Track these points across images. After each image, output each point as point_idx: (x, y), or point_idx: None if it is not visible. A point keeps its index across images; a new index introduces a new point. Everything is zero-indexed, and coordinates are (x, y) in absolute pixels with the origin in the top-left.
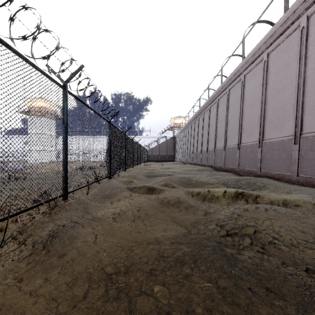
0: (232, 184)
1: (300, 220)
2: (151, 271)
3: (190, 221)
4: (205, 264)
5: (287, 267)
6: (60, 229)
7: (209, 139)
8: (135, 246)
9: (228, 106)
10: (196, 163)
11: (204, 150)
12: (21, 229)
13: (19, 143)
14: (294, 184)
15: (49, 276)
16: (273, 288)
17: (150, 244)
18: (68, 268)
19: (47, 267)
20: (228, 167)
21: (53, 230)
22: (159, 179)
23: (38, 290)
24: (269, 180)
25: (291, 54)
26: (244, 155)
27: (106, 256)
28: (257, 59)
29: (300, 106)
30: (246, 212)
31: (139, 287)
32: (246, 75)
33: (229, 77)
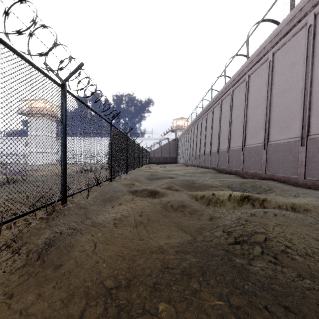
0: (237, 187)
1: (313, 226)
2: (155, 285)
3: (195, 226)
4: (215, 278)
5: (303, 281)
6: (57, 236)
7: (213, 140)
8: (137, 255)
9: (232, 107)
10: (199, 165)
11: (207, 152)
12: (16, 236)
13: (14, 145)
14: (300, 187)
15: (43, 291)
16: (292, 306)
17: (154, 253)
18: (63, 282)
19: (40, 281)
20: (232, 169)
21: (50, 238)
22: (162, 182)
23: (29, 308)
24: (275, 183)
25: (298, 53)
26: (248, 157)
27: (105, 267)
28: (262, 59)
29: (308, 106)
30: (253, 217)
31: (141, 305)
32: (250, 75)
33: (232, 77)
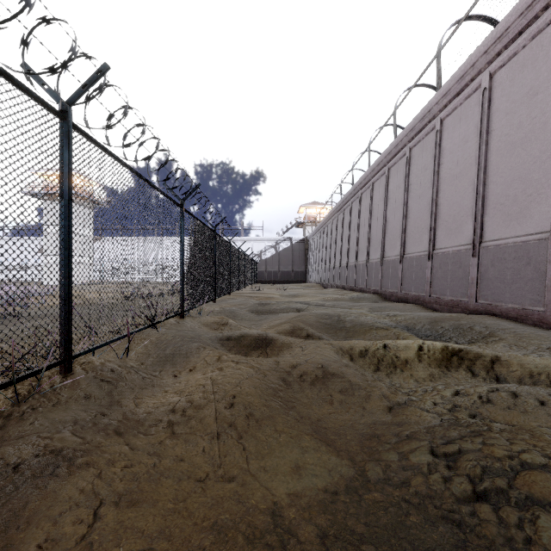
0: (425, 328)
1: None
2: None
3: (358, 431)
4: None
5: None
6: (0, 480)
7: (372, 241)
8: None
9: (408, 179)
10: (346, 286)
11: (361, 262)
12: None
13: None
14: None
15: None
16: None
17: (258, 543)
18: None
19: None
20: (409, 293)
21: None
22: (280, 318)
23: None
24: (499, 321)
25: (543, 71)
26: (441, 271)
27: None
28: (467, 87)
29: None
30: (489, 407)
31: None
32: (444, 119)
33: (410, 125)
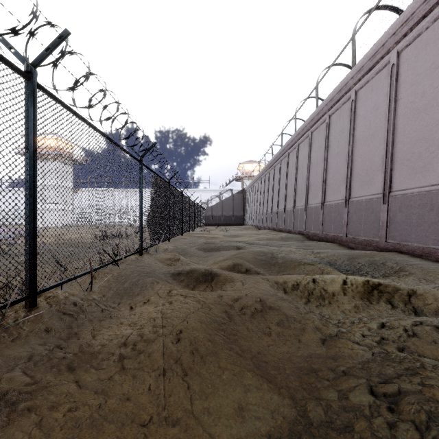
0: (344, 264)
1: None
2: None
3: (296, 365)
4: None
5: None
6: None
7: (298, 191)
8: None
9: (328, 140)
10: (277, 228)
11: (289, 208)
12: None
13: None
14: None
15: None
16: None
17: None
18: None
19: None
20: (329, 234)
21: None
22: (223, 255)
23: None
24: (406, 257)
25: None
26: (356, 216)
27: None
28: (378, 64)
29: None
30: (415, 340)
31: None
32: (358, 91)
33: (329, 96)
